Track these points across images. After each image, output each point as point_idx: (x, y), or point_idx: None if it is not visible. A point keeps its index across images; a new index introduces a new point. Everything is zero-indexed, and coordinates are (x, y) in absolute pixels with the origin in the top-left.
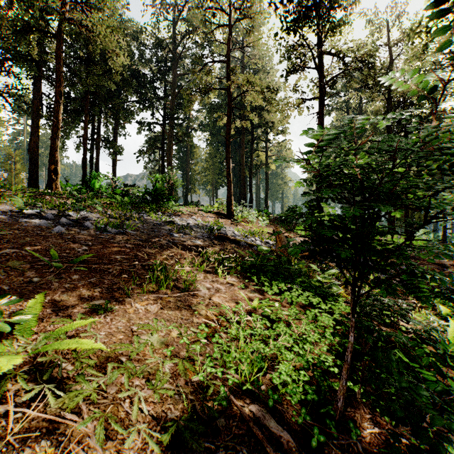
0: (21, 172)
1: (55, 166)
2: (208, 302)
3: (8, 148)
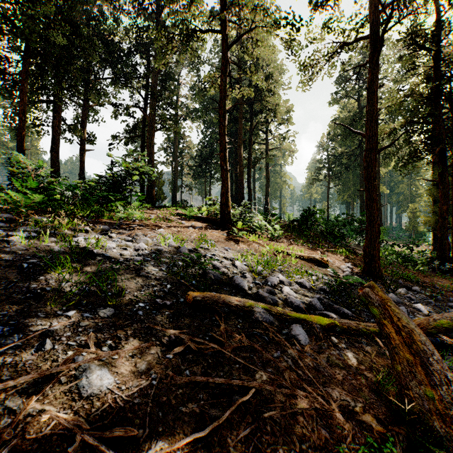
0: None
1: None
2: None
3: None
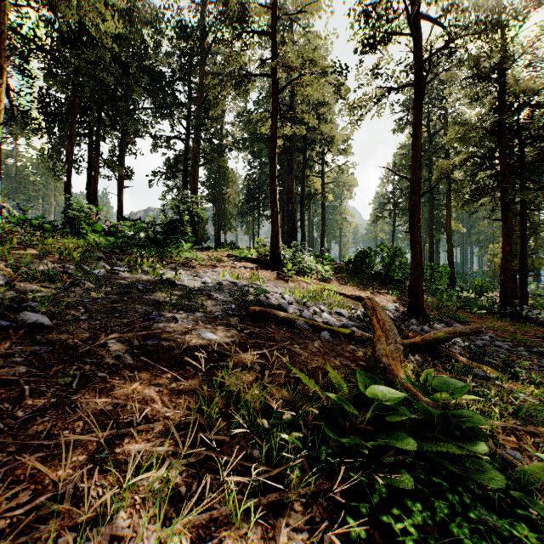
0: None
1: None
2: None
3: None
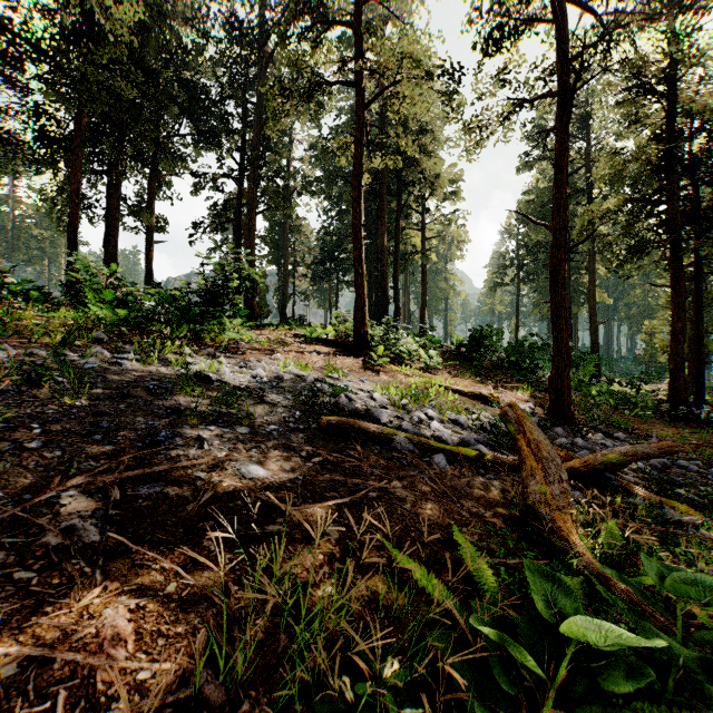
0: None
1: None
2: None
3: None
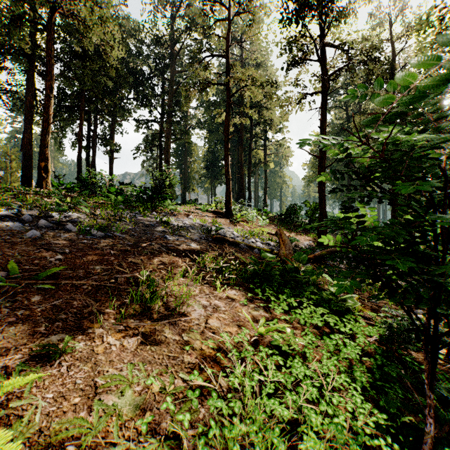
0: (17, 170)
1: (46, 163)
2: (203, 328)
3: (4, 146)
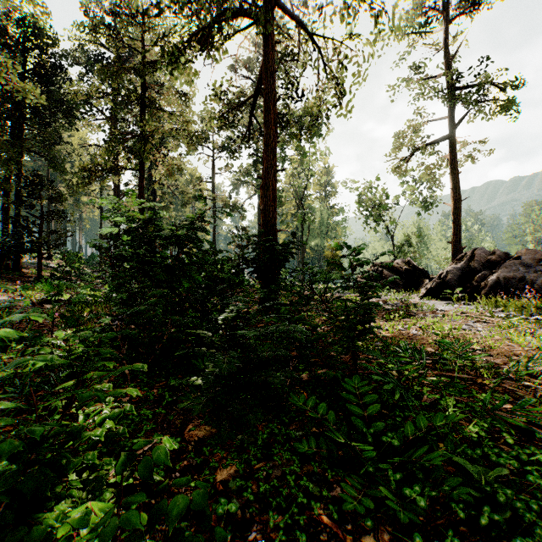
0: None
1: None
2: None
3: None
